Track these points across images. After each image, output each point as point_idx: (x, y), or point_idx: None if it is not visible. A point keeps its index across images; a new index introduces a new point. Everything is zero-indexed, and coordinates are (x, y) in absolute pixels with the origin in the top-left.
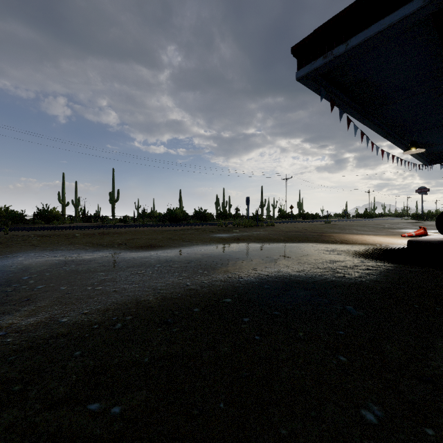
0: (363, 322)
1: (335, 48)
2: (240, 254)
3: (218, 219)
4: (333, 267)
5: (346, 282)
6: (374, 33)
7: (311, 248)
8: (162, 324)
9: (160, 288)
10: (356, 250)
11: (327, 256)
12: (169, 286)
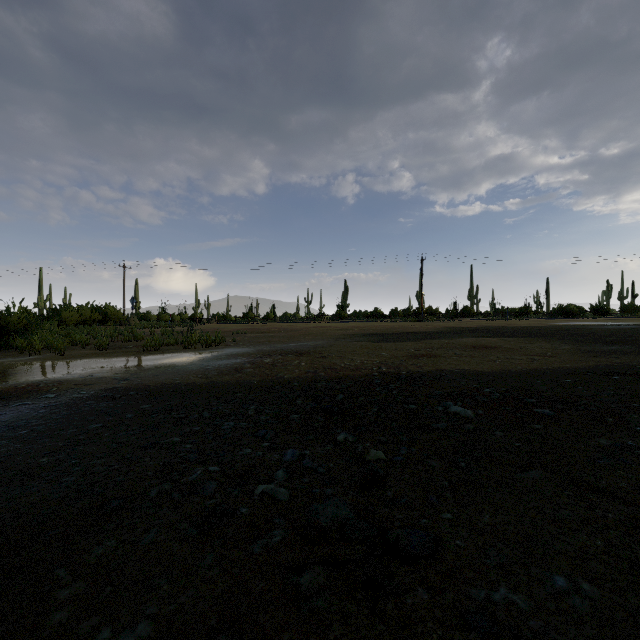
0: None
1: None
2: None
3: (621, 313)
4: None
5: None
6: None
7: None
8: None
9: None
10: None
11: None
12: None
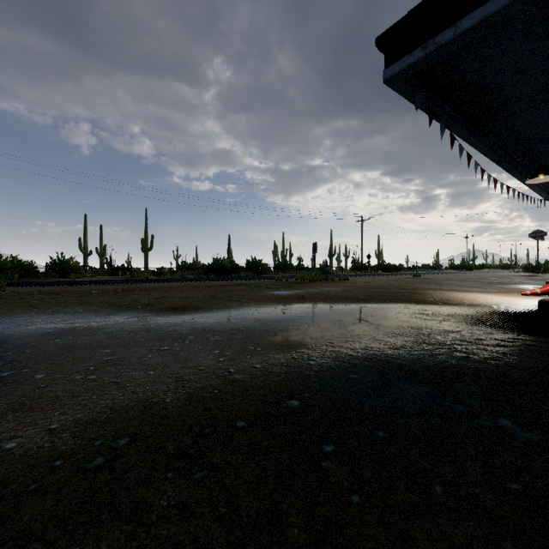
0: (546, 458)
1: (438, 35)
2: (307, 320)
3: (276, 271)
4: (446, 341)
5: (476, 369)
6: (497, 9)
7: (405, 311)
8: (177, 459)
9: (188, 377)
10: (468, 315)
11: (431, 323)
12: (201, 375)
